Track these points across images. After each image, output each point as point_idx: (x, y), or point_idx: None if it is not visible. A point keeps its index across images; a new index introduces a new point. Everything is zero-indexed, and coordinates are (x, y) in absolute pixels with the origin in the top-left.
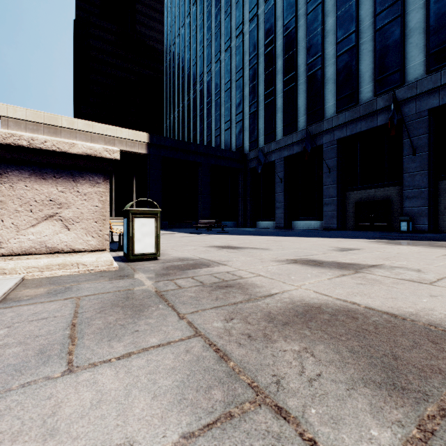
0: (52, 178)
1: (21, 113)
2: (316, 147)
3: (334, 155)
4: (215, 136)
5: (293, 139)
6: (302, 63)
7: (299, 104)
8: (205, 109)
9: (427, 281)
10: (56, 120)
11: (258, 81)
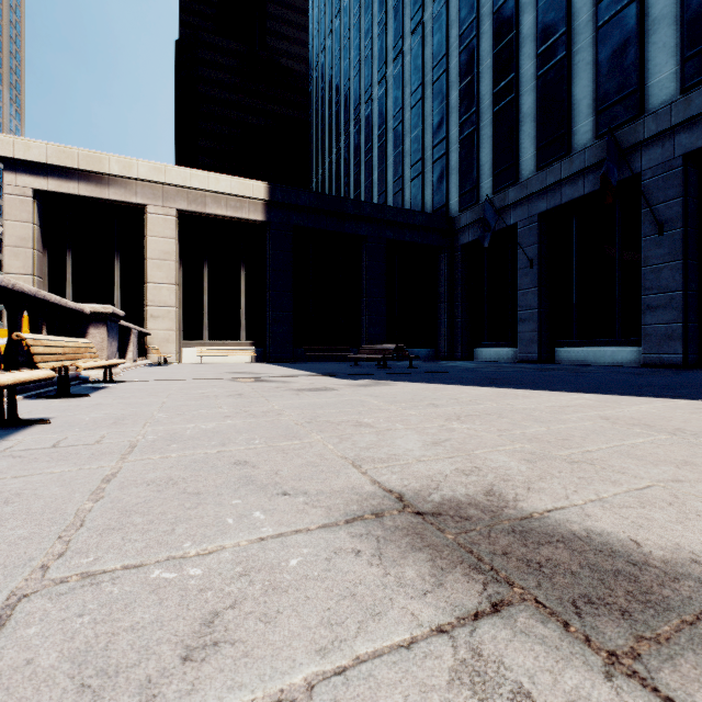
0: None
1: (38, 152)
2: (620, 182)
3: (673, 193)
4: (393, 194)
5: (560, 171)
6: (583, 5)
7: (576, 96)
8: (375, 149)
9: None
10: (99, 162)
11: (480, 70)
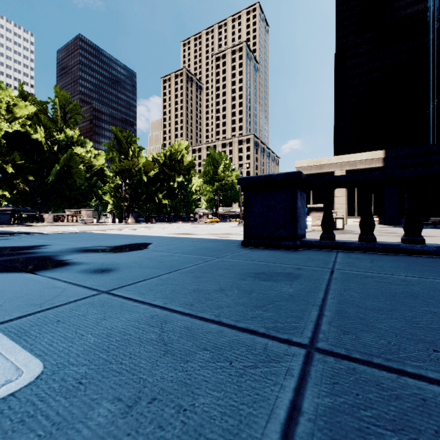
0: (318, 212)
1: (304, 163)
2: None
3: None
4: None
5: None
6: None
7: None
8: None
9: (394, 234)
10: (320, 161)
11: None
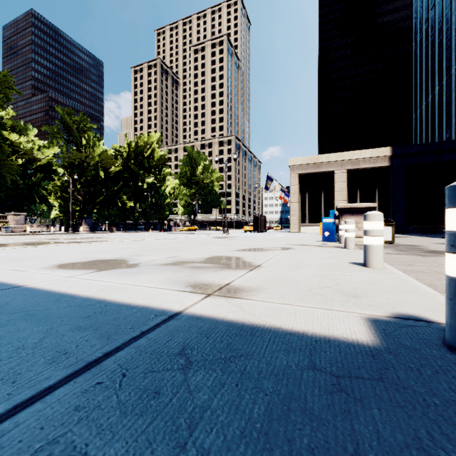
0: (355, 215)
1: (299, 161)
2: None
3: None
4: None
5: None
6: None
7: None
8: None
9: None
10: (318, 159)
11: None
